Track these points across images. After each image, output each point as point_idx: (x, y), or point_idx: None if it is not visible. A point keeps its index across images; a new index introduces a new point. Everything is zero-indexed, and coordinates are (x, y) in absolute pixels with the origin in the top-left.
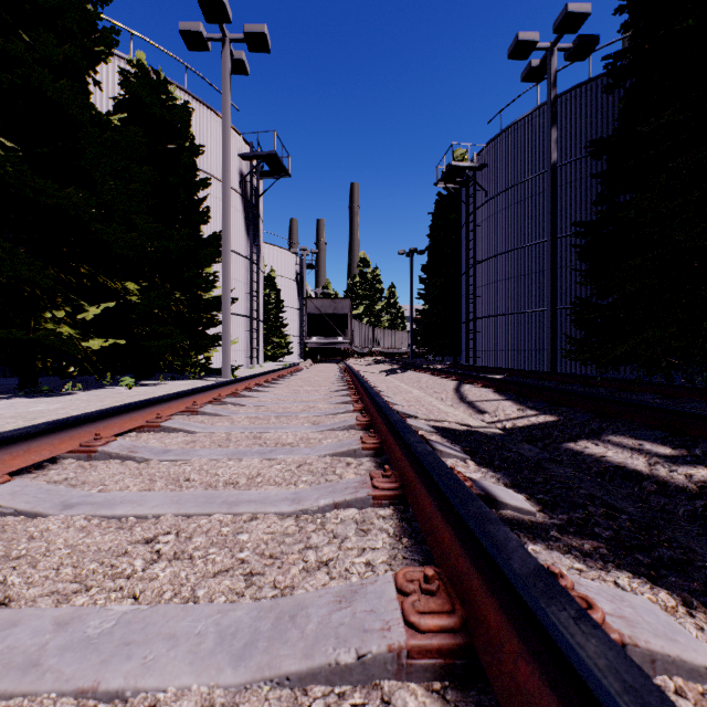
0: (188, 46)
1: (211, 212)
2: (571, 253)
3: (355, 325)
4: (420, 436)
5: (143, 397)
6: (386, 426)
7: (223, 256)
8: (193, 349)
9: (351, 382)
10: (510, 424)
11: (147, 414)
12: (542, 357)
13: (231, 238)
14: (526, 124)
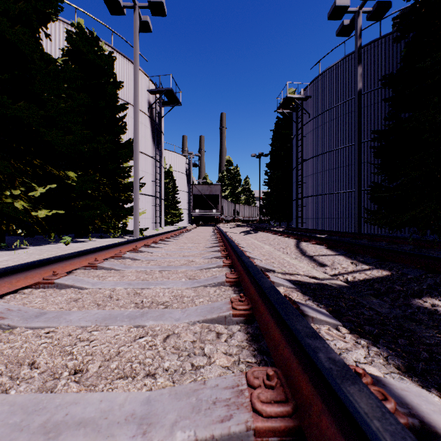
0: (110, 12)
1: (129, 127)
2: (367, 153)
3: (223, 202)
4: (289, 300)
5: (72, 251)
6: (254, 288)
7: (134, 154)
8: (115, 217)
9: (221, 240)
10: (352, 277)
11: (46, 271)
12: (348, 222)
13: (142, 144)
14: (336, 68)
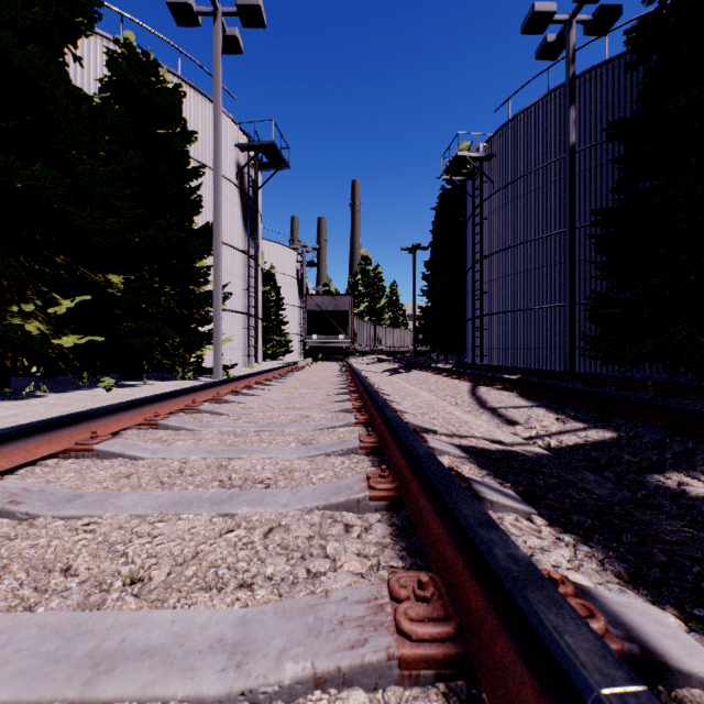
0: (177, 22)
1: (206, 204)
2: (585, 245)
3: (356, 323)
4: (456, 476)
5: (117, 400)
6: (403, 457)
7: (215, 247)
8: (184, 347)
9: (353, 384)
10: (557, 442)
11: (79, 432)
12: (554, 355)
13: (227, 231)
14: (536, 110)
